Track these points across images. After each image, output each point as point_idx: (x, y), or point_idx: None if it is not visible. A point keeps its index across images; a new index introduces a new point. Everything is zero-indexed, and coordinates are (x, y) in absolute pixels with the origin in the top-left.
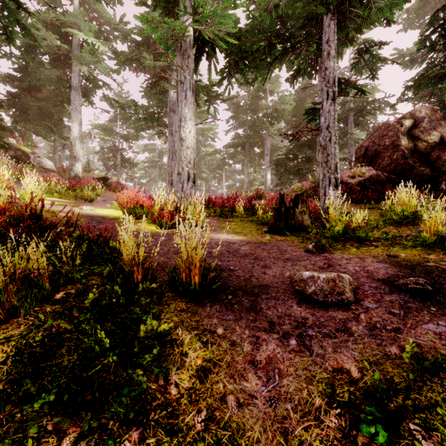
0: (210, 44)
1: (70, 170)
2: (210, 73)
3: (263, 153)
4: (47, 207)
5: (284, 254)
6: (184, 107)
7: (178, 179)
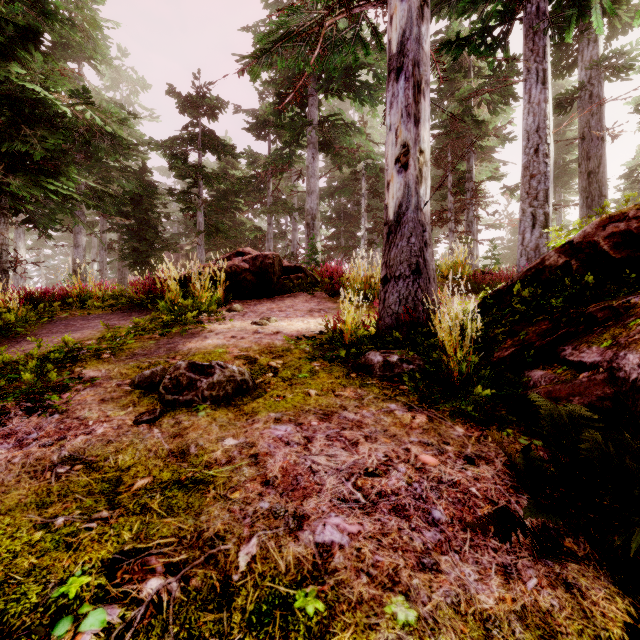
0: None
1: None
2: None
3: (90, 244)
4: None
5: None
6: (19, 242)
7: (14, 277)
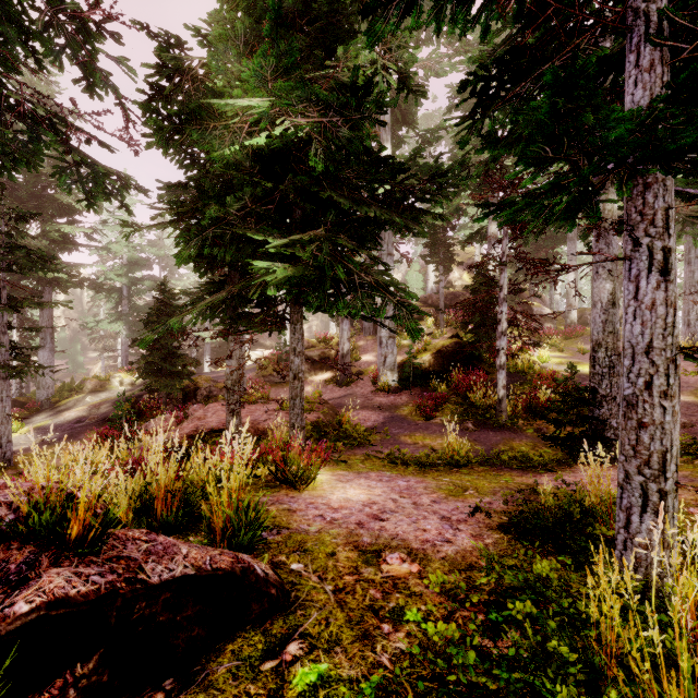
0: (689, 222)
1: (566, 317)
2: (695, 242)
3: None
4: (554, 367)
5: (694, 412)
6: None
7: None
